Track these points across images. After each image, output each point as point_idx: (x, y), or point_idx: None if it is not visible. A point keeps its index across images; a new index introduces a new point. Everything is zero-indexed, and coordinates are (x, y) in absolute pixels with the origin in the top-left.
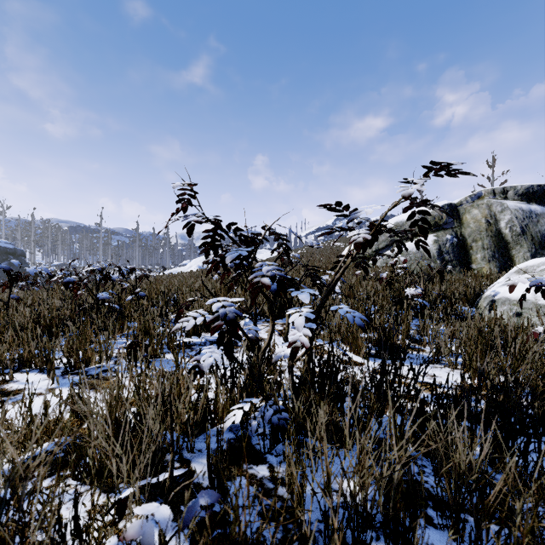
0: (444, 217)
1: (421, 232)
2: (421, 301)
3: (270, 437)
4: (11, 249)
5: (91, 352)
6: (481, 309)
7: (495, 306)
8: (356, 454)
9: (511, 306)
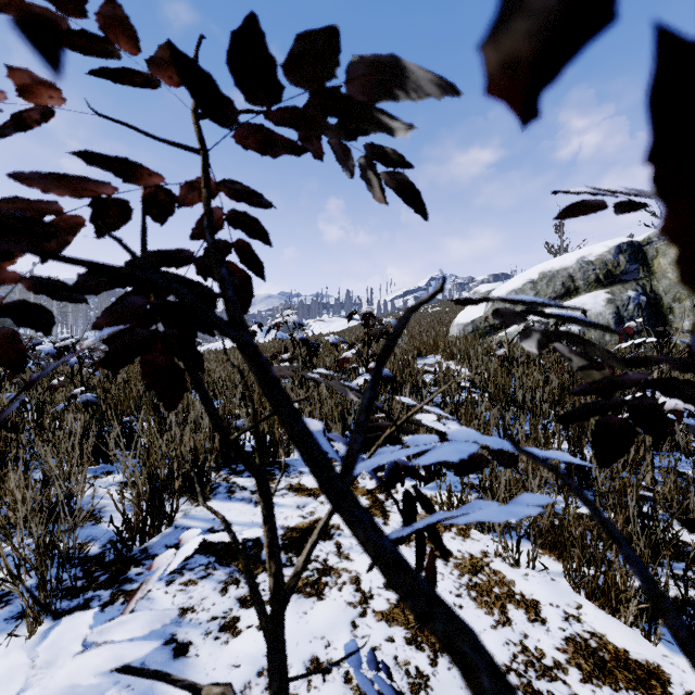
0: (623, 263)
1: None
2: (689, 421)
3: None
4: None
5: None
6: None
7: None
8: None
9: None
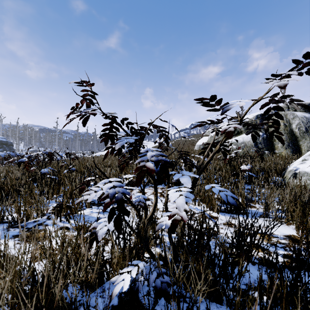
0: (258, 122)
1: (274, 124)
2: (250, 173)
3: (154, 295)
4: (4, 141)
5: (30, 210)
6: (287, 178)
7: (297, 176)
8: (226, 309)
9: (308, 177)
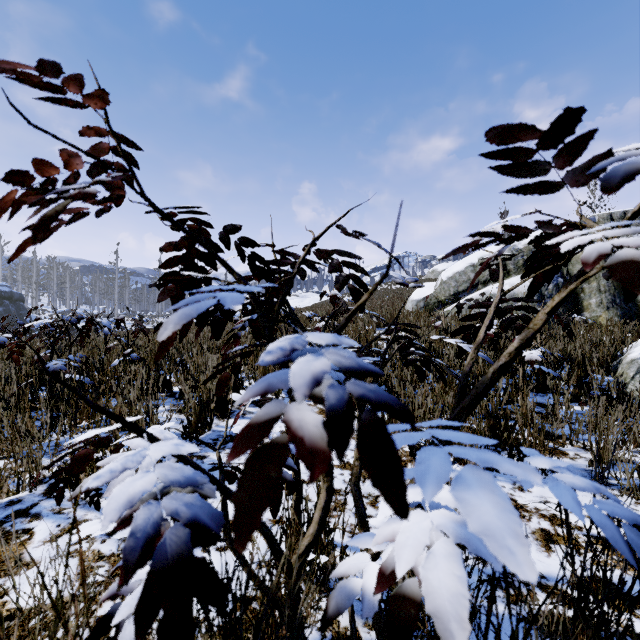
0: None
1: None
2: (545, 369)
3: None
4: (6, 292)
5: None
6: (626, 379)
7: None
8: None
9: None
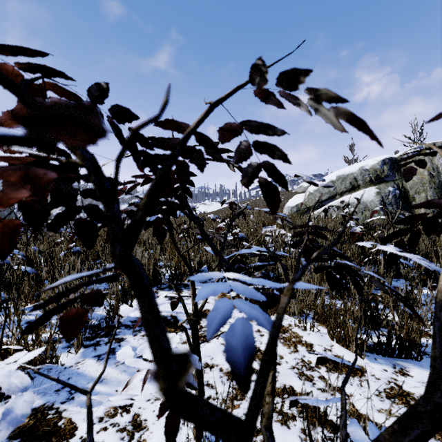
0: (386, 170)
1: None
2: (402, 261)
3: None
4: None
5: None
6: None
7: None
8: None
9: None
